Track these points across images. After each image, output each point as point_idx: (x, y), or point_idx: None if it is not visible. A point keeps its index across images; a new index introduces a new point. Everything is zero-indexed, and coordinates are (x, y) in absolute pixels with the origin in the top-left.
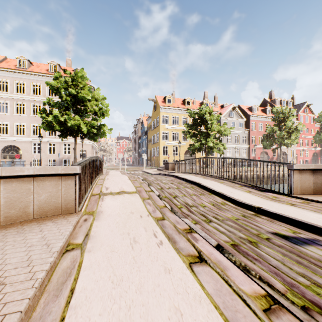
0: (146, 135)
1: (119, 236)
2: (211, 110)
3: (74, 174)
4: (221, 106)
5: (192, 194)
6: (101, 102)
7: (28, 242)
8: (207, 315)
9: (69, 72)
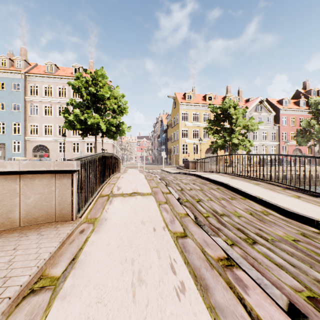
0: (165, 133)
1: (118, 266)
2: (236, 104)
3: (70, 172)
4: (245, 101)
5: (220, 198)
6: (120, 100)
7: None
8: None
9: (89, 72)
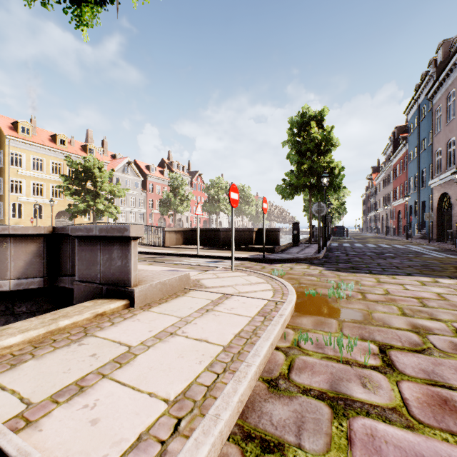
0: None
1: None
2: (102, 165)
3: None
4: (112, 156)
5: None
6: None
7: None
8: None
9: None
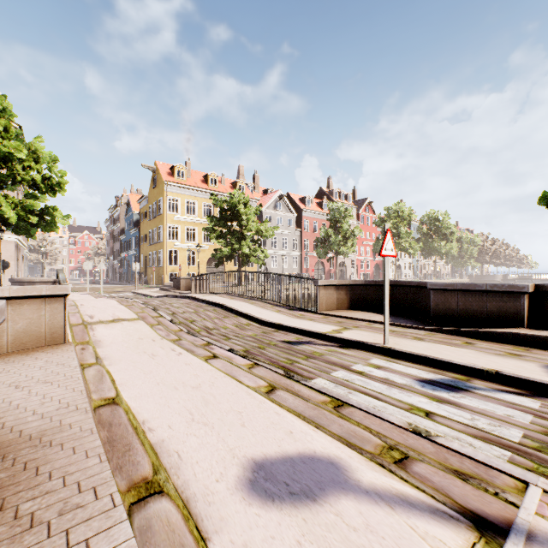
0: (137, 228)
1: (136, 354)
2: (247, 200)
3: (63, 296)
4: (263, 192)
5: (214, 318)
6: (49, 166)
7: (35, 366)
8: (214, 373)
9: None
